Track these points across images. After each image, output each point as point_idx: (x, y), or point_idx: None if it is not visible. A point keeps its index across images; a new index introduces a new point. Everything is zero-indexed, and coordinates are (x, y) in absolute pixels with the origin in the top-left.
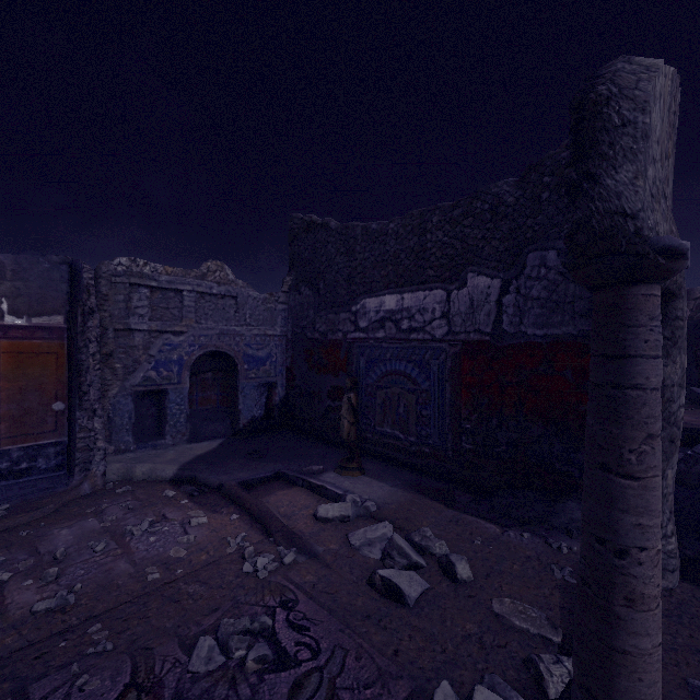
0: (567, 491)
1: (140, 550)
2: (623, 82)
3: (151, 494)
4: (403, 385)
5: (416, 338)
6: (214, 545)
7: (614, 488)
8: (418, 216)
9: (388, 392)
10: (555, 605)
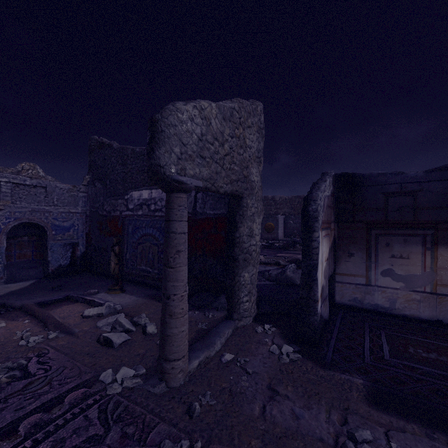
0: (223, 290)
1: None
2: (165, 114)
3: None
4: (151, 241)
5: (158, 215)
6: (6, 336)
7: (166, 272)
8: None
9: (144, 245)
10: (189, 337)
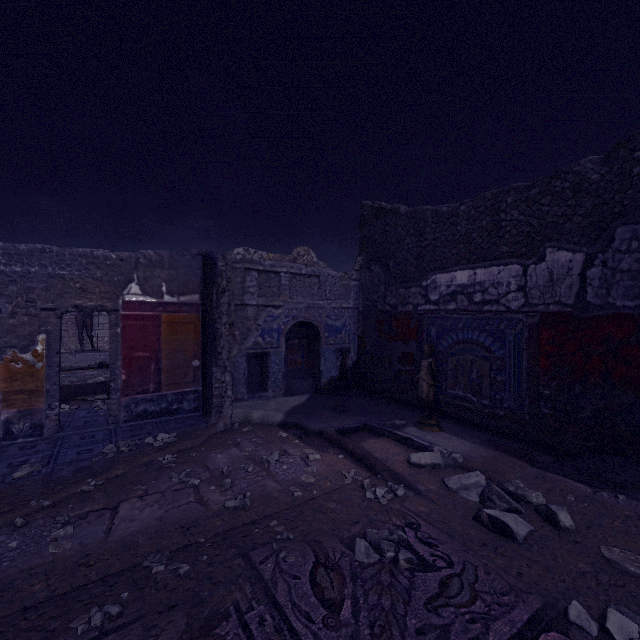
0: None
1: (279, 474)
2: None
3: (269, 434)
4: (475, 353)
5: (489, 310)
6: (333, 476)
7: None
8: (490, 197)
9: (460, 358)
10: None
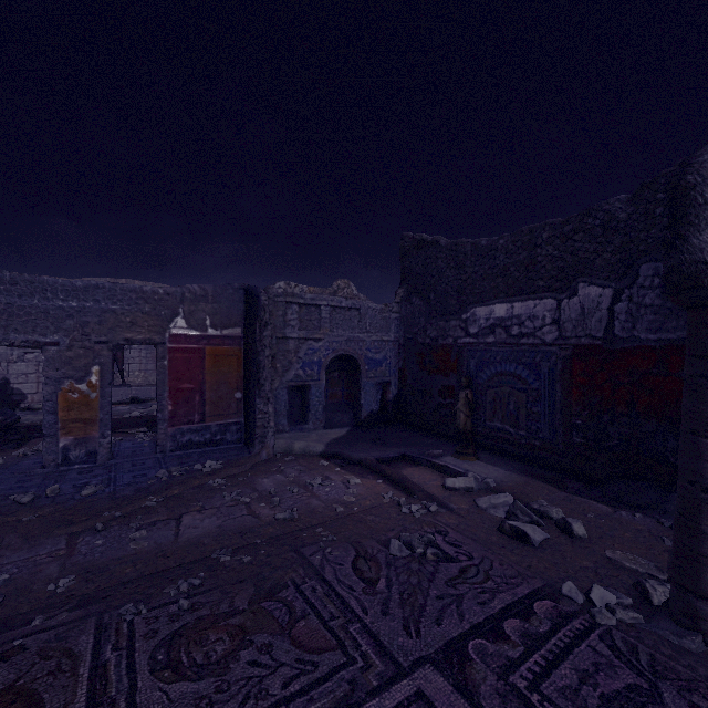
0: None
1: (322, 495)
2: (706, 173)
3: (310, 463)
4: (513, 385)
5: (526, 342)
6: (373, 497)
7: (701, 446)
8: (527, 232)
9: (498, 390)
10: (663, 560)
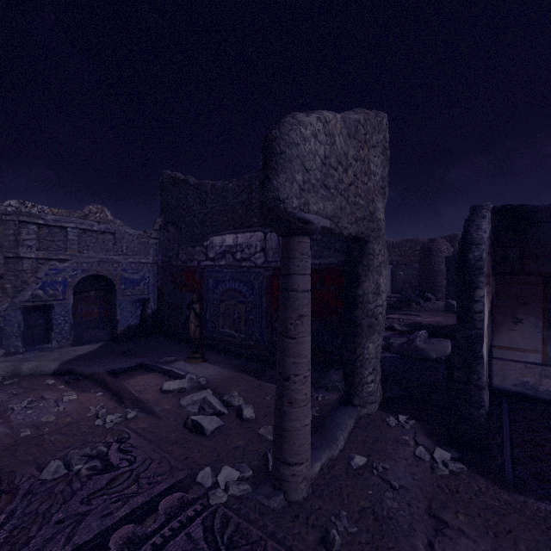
0: (332, 364)
1: (18, 419)
2: (284, 130)
3: (34, 384)
4: (237, 298)
5: (245, 265)
6: (79, 412)
7: (284, 344)
8: (248, 179)
9: (228, 303)
10: None
